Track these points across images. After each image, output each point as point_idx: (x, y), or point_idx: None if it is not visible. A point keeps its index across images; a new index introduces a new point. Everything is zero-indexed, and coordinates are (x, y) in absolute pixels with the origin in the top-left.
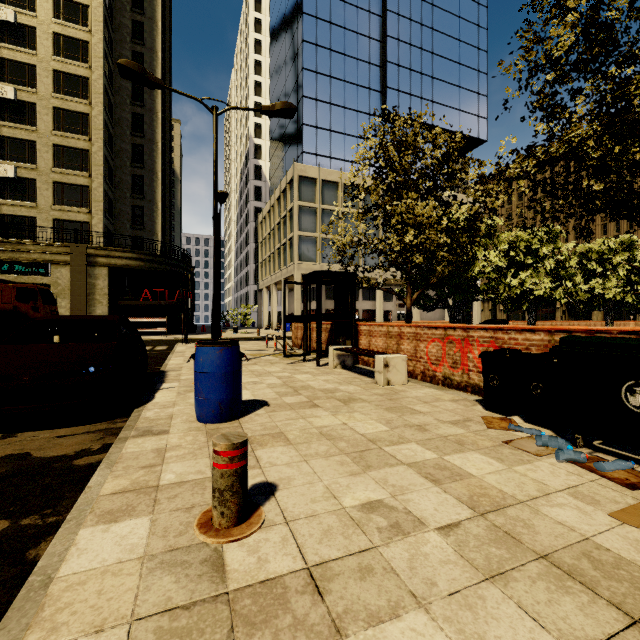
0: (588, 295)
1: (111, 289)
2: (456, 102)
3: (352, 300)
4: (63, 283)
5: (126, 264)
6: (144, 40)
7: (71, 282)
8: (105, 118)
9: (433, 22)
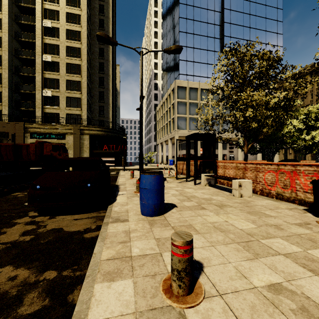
0: None
1: (90, 145)
2: (264, 39)
3: (213, 149)
4: (70, 142)
5: (96, 133)
6: (104, 27)
7: (73, 142)
8: (87, 66)
9: None
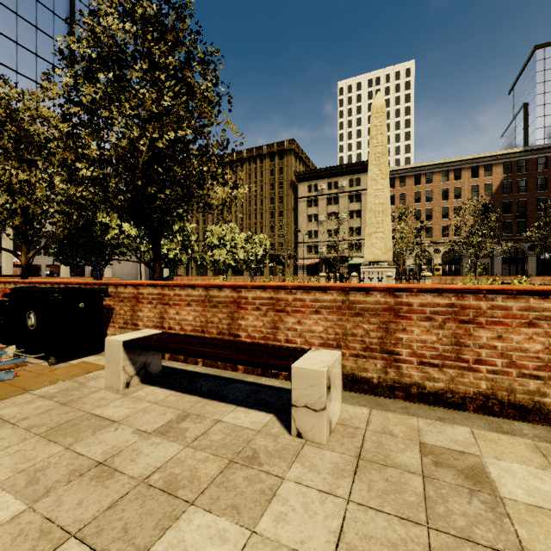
0: (212, 259)
1: None
2: None
3: None
4: None
5: None
6: None
7: None
8: None
9: None
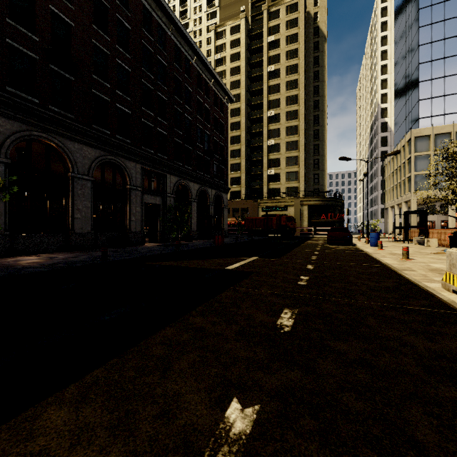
0: None
1: (308, 215)
2: None
3: (425, 220)
4: (291, 213)
5: (314, 203)
6: (319, 93)
7: (294, 213)
8: (304, 139)
9: None
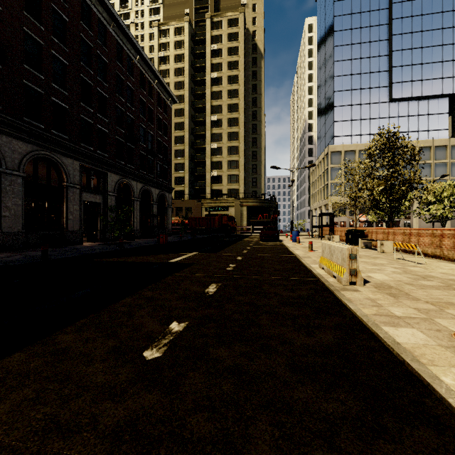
0: None
1: (247, 215)
2: None
3: (333, 221)
4: (232, 213)
5: (252, 204)
6: (257, 104)
7: (235, 213)
8: (244, 145)
9: (432, 25)
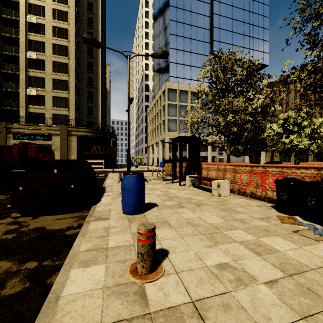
0: None
1: (78, 146)
2: (251, 45)
3: (198, 151)
4: (57, 144)
5: (85, 134)
6: (93, 26)
7: (60, 143)
8: (75, 65)
9: (238, 4)
